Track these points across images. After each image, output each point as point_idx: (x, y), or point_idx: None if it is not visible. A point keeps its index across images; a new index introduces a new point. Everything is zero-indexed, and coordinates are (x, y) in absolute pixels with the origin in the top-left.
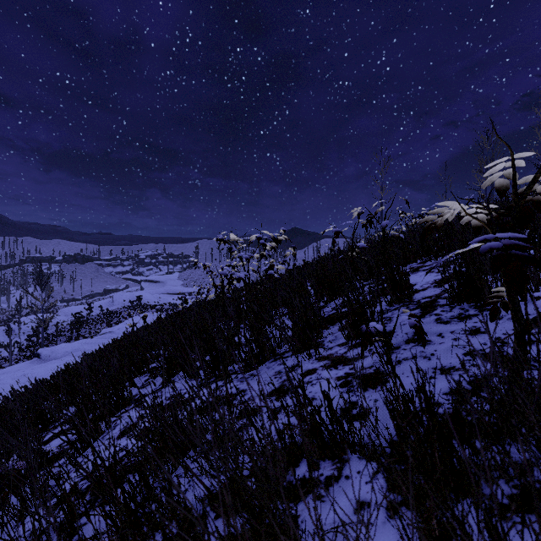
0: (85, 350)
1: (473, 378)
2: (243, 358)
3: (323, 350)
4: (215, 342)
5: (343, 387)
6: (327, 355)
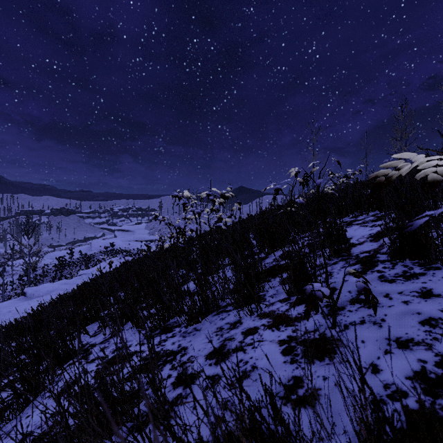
0: (64, 289)
1: (440, 357)
2: (186, 312)
3: (264, 305)
4: (160, 295)
5: (286, 355)
6: (269, 312)
